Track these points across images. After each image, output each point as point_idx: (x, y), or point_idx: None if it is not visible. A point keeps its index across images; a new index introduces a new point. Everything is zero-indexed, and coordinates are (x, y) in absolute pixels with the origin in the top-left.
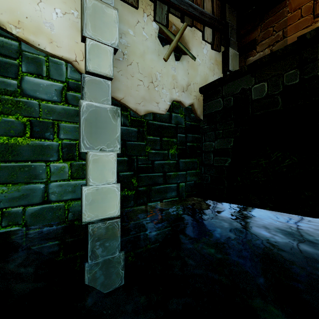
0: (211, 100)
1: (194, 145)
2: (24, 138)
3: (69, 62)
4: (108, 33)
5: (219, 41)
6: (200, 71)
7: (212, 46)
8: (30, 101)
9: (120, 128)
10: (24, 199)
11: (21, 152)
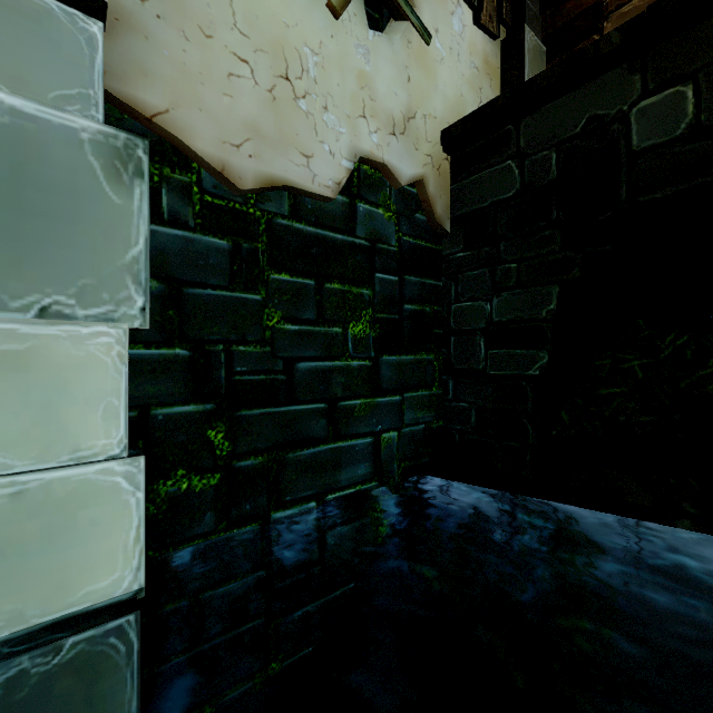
0: (479, 171)
1: (424, 311)
2: None
3: None
4: None
5: (495, 5)
6: (444, 80)
7: (476, 13)
8: None
9: (146, 227)
10: None
11: None
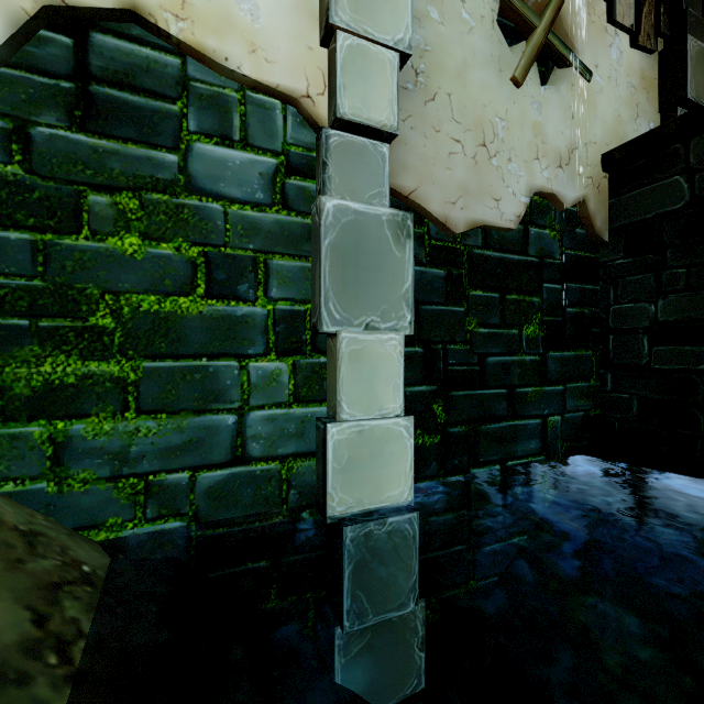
0: (642, 186)
1: (583, 313)
2: (192, 299)
3: (290, 101)
4: (387, 14)
5: (653, 23)
6: (602, 108)
7: (633, 37)
8: (206, 206)
9: (412, 269)
10: (192, 452)
11: (186, 334)
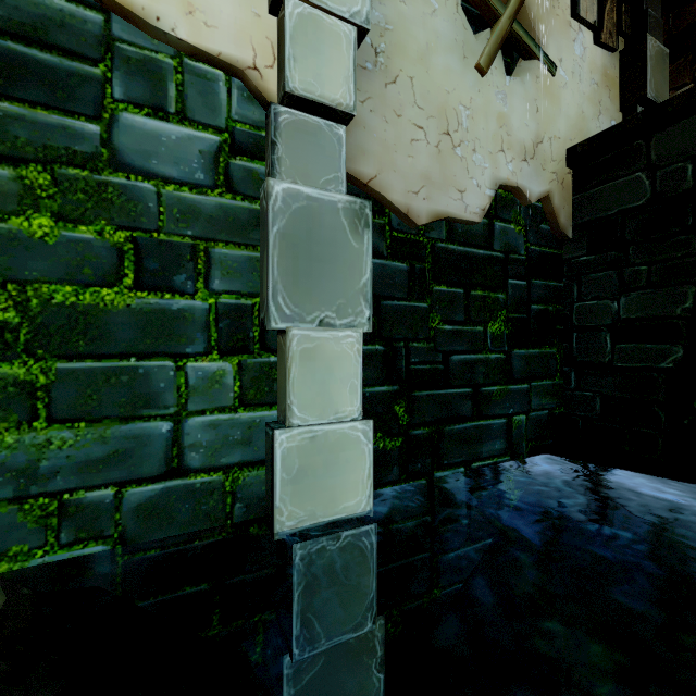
0: (605, 183)
1: (548, 310)
2: (118, 291)
3: (235, 73)
4: None
5: (615, 21)
6: (567, 103)
7: (596, 33)
8: (135, 185)
9: (370, 262)
10: (118, 465)
11: (110, 331)
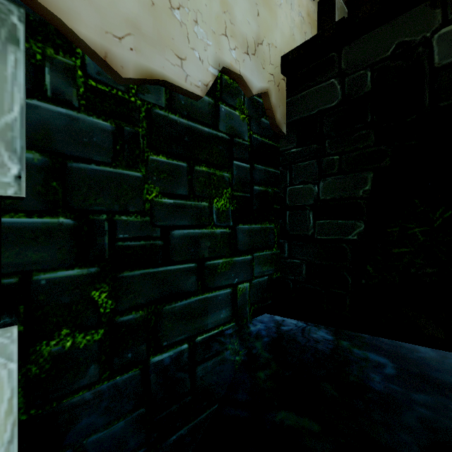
0: (309, 88)
1: (267, 191)
2: None
3: None
4: None
5: None
6: (282, 21)
7: None
8: None
9: (21, 95)
10: None
11: None
